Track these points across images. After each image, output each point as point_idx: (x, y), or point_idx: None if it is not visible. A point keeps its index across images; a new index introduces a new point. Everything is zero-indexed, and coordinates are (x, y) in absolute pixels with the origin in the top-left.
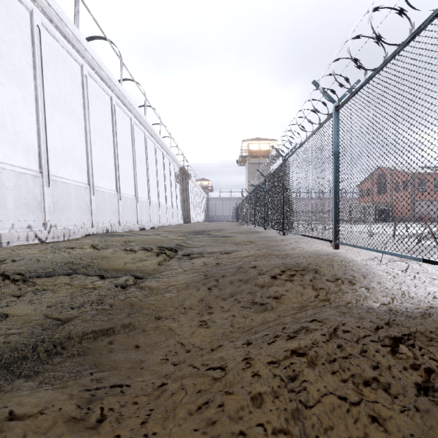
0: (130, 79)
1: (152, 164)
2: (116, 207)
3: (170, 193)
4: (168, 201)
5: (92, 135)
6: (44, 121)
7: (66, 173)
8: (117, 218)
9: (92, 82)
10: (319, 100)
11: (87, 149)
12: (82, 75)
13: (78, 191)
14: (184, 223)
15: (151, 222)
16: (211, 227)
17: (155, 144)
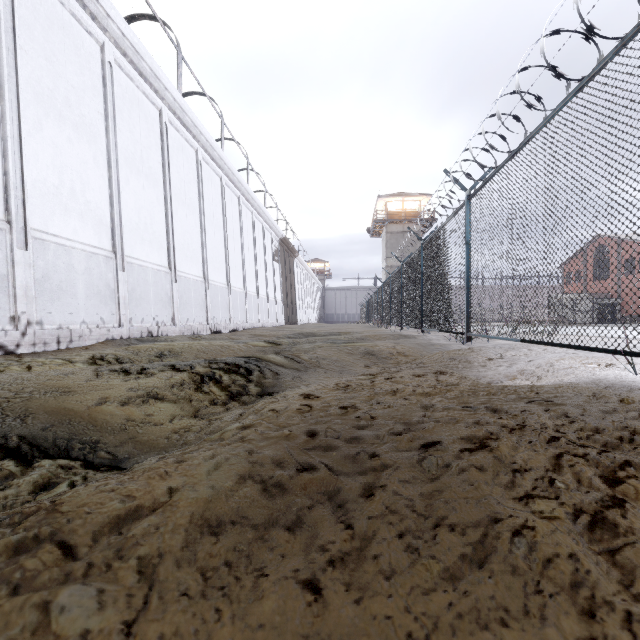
0: (198, 93)
1: (235, 229)
2: (167, 293)
3: (263, 277)
4: (260, 289)
5: (123, 168)
6: (18, 128)
7: (65, 228)
8: (169, 313)
9: (124, 78)
10: (576, 31)
11: (112, 191)
12: (103, 62)
13: (91, 263)
14: (287, 324)
15: (232, 321)
16: (328, 330)
17: (240, 197)
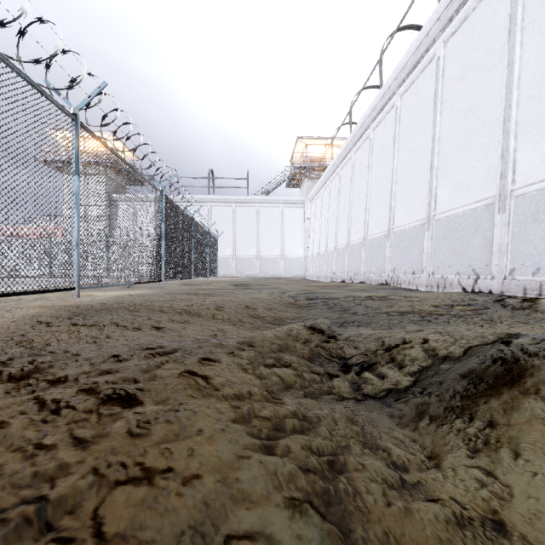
0: None
1: None
2: None
3: None
4: None
5: None
6: None
7: None
8: None
9: None
10: None
11: None
12: None
13: None
14: None
15: None
16: None
17: None
